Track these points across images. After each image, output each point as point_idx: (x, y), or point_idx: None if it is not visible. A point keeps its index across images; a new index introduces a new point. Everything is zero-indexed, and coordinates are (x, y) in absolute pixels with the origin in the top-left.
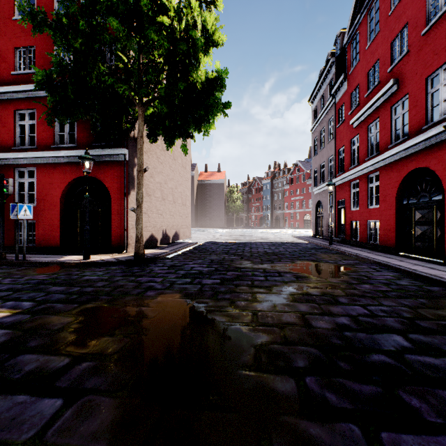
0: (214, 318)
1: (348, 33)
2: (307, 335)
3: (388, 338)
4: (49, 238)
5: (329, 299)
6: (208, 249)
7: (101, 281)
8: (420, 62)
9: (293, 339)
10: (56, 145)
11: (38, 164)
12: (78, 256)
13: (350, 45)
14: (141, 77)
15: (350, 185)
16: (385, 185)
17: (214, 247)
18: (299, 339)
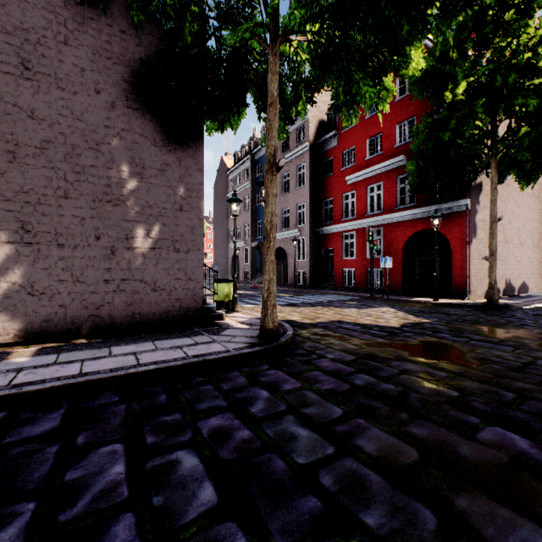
0: None
1: None
2: None
3: None
4: (392, 283)
5: None
6: None
7: (469, 316)
8: None
9: None
10: (398, 207)
11: (384, 225)
12: (424, 299)
13: None
14: (495, 133)
15: None
16: None
17: None
18: None
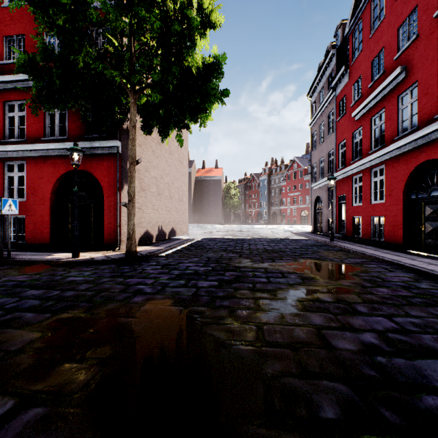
0: (210, 334)
1: (350, 22)
2: (329, 361)
3: (435, 366)
4: (39, 235)
5: (345, 307)
6: (204, 246)
7: (85, 283)
8: (432, 46)
9: (312, 368)
10: (47, 137)
11: (28, 158)
12: (67, 254)
13: (352, 35)
14: (132, 62)
15: (351, 179)
16: (390, 179)
17: (211, 243)
18: (320, 368)
